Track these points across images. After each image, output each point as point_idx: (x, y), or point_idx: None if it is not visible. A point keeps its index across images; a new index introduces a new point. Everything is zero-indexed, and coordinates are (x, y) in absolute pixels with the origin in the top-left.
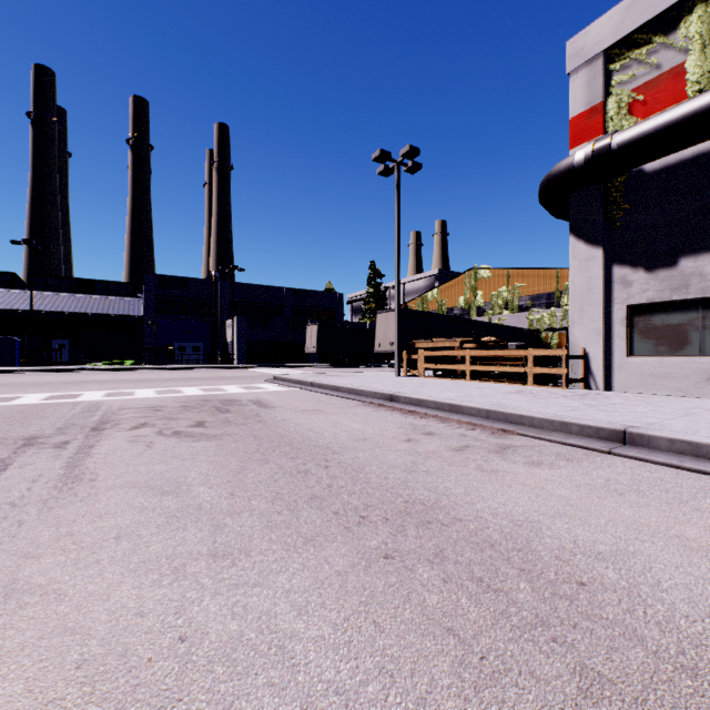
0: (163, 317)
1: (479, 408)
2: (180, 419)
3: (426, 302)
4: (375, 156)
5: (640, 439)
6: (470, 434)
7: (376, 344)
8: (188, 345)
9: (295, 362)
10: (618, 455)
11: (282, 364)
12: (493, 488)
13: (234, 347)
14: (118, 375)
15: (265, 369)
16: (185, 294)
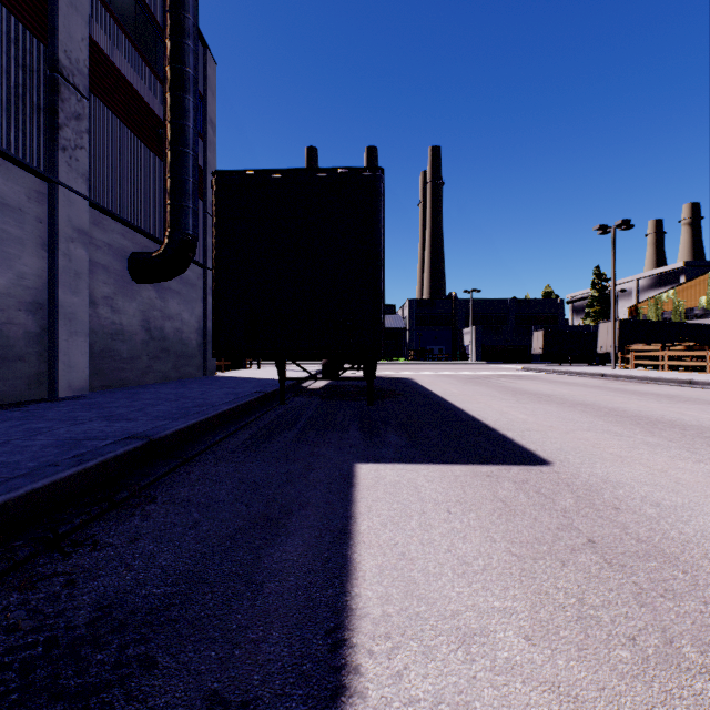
0: (419, 329)
1: (643, 377)
2: (509, 378)
3: (659, 303)
4: (595, 229)
5: (694, 382)
6: (632, 383)
7: (598, 346)
8: (435, 348)
9: (521, 360)
10: (682, 386)
11: (510, 362)
12: (623, 386)
13: (472, 349)
14: (418, 366)
15: (501, 365)
16: (433, 311)
